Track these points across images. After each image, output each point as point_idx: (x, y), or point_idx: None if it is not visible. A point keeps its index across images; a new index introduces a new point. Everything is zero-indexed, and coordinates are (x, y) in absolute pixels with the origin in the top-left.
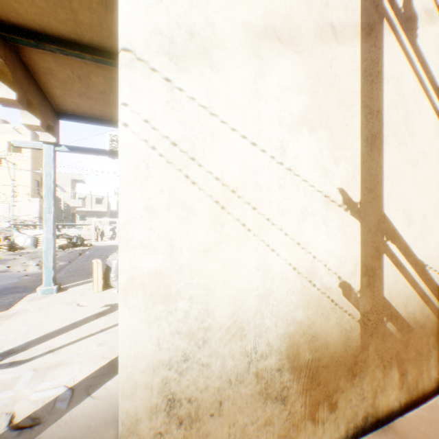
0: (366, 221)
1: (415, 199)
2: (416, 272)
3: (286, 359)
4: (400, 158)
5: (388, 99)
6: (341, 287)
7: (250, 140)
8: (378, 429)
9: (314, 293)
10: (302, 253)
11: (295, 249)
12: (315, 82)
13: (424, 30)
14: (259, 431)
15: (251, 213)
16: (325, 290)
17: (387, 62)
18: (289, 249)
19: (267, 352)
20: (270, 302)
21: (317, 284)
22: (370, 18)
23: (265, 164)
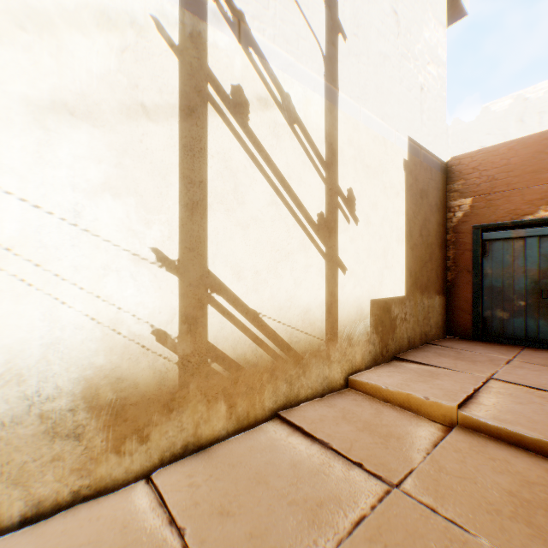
0: (187, 276)
1: (247, 258)
2: (249, 319)
3: (82, 400)
4: (230, 222)
5: (214, 171)
6: (155, 334)
7: (32, 203)
8: (194, 453)
9: (120, 341)
10: (103, 305)
11: (94, 301)
12: (121, 154)
13: (259, 115)
14: (46, 467)
15: (34, 270)
16: (134, 337)
17: (213, 139)
18: (87, 301)
19: (57, 395)
20: (61, 350)
21: (123, 332)
22: (191, 100)
23: (54, 225)
